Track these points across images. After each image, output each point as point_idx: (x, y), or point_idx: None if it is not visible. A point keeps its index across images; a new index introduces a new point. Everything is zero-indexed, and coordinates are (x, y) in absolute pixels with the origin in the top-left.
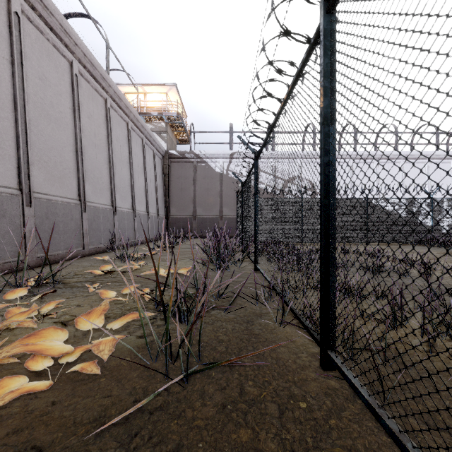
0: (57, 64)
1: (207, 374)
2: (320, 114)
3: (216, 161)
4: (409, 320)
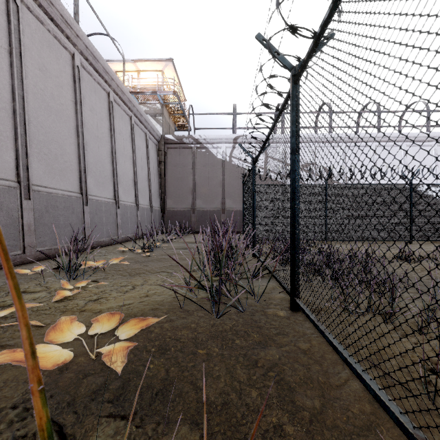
0: None
1: None
2: None
3: (218, 146)
4: None
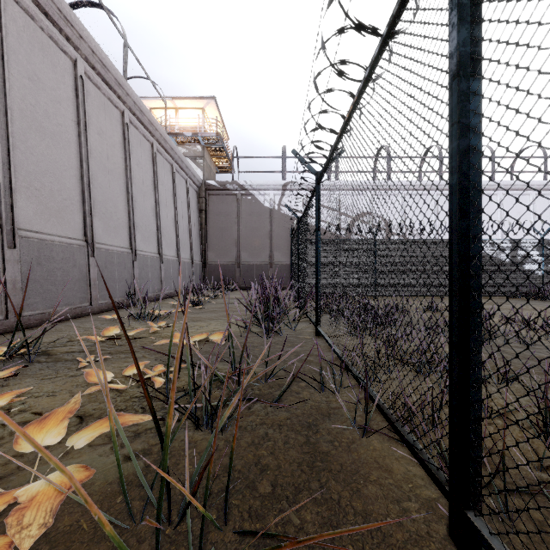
0: (55, 62)
1: None
2: (450, 60)
3: (265, 193)
4: None
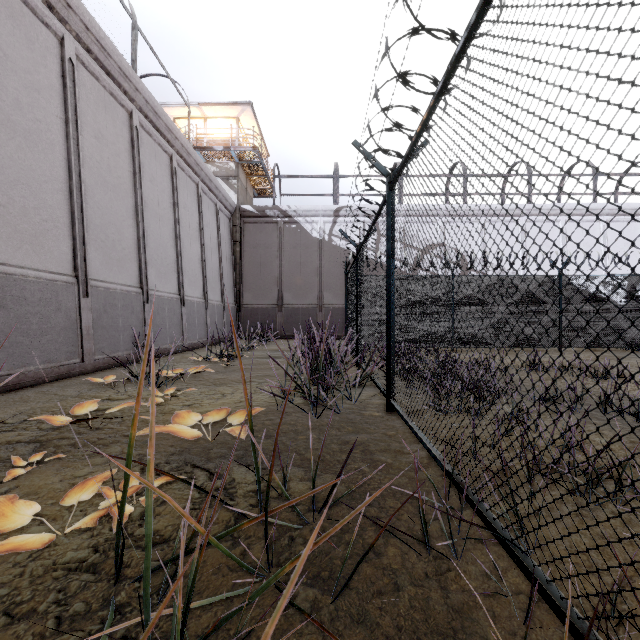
0: (32, 36)
1: None
2: None
3: (313, 221)
4: None
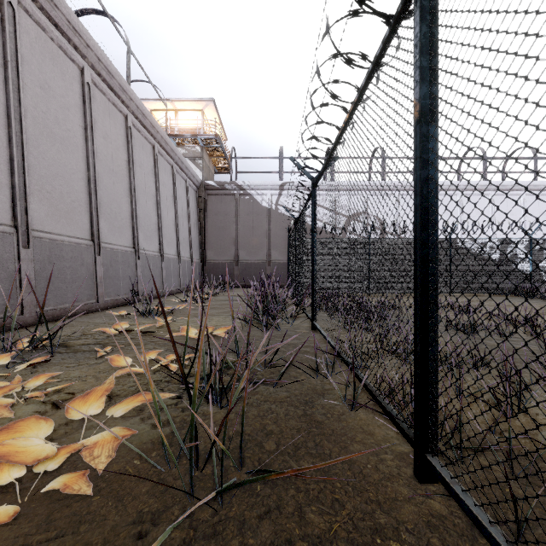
0: (64, 70)
1: (249, 489)
2: (415, 108)
3: (263, 193)
4: (527, 402)
